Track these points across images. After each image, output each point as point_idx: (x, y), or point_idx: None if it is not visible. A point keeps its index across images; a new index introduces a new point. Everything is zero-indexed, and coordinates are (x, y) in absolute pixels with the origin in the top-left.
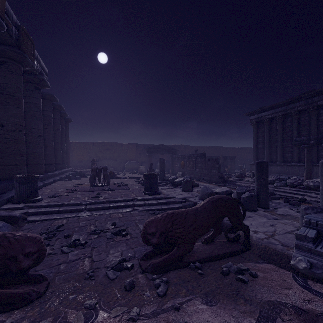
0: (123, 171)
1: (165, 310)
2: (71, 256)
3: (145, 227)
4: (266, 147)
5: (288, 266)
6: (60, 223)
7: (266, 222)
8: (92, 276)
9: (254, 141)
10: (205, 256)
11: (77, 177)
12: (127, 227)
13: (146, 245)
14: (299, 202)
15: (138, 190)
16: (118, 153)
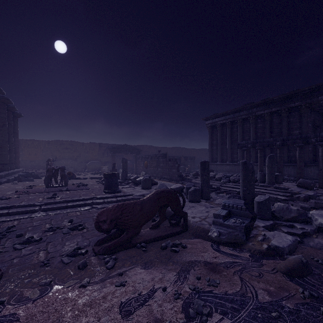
0: (84, 171)
1: (111, 276)
2: (25, 251)
3: (98, 216)
4: (219, 148)
5: (210, 238)
6: (11, 225)
7: (204, 209)
8: (47, 264)
9: (209, 143)
10: (150, 237)
11: (30, 179)
12: (85, 223)
13: (101, 235)
14: (237, 194)
15: (98, 189)
16: (78, 152)
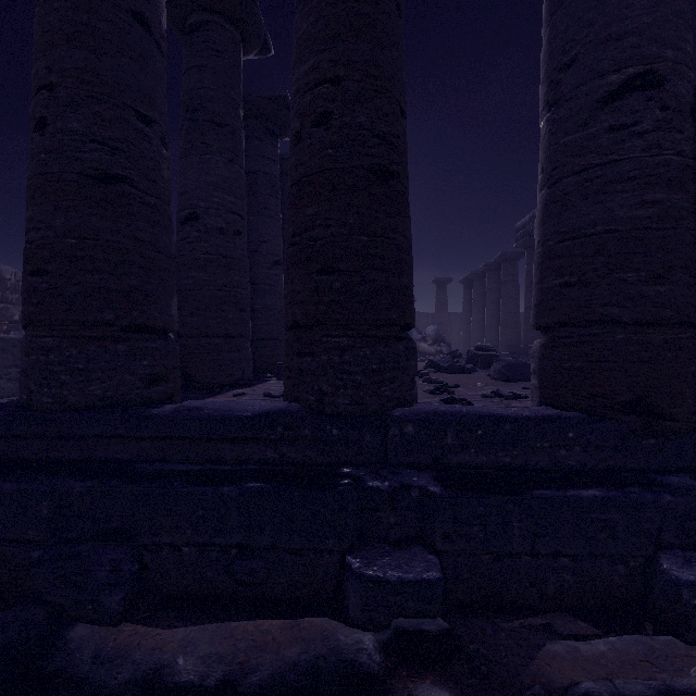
0: None
1: None
2: None
3: None
4: None
5: None
6: None
7: None
8: None
9: None
10: None
11: None
12: None
13: None
14: None
15: None
16: None
